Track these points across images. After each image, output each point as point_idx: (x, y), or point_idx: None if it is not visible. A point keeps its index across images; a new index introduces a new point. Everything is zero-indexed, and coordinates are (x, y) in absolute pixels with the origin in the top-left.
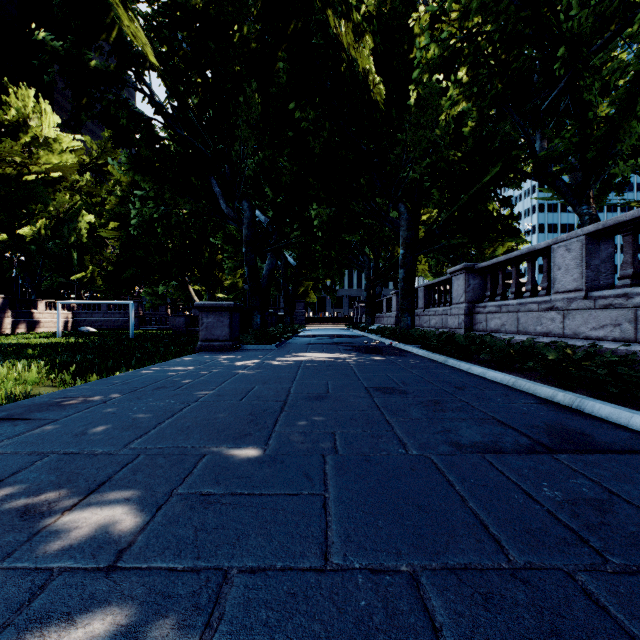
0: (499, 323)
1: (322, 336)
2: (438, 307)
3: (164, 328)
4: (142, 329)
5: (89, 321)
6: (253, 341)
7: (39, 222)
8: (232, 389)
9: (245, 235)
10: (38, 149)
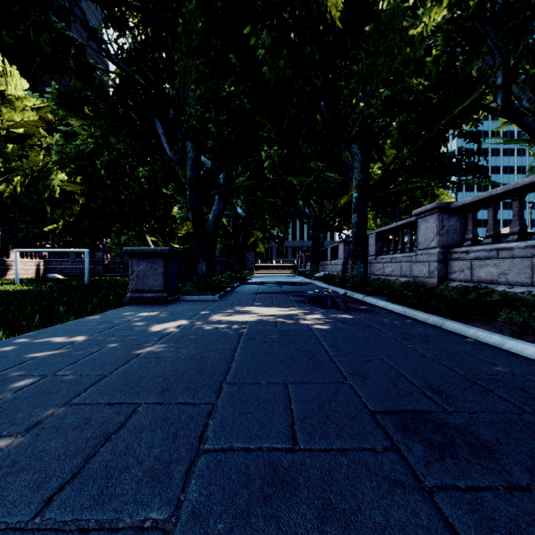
0: (495, 271)
1: (270, 283)
2: (393, 254)
3: (126, 275)
4: (106, 276)
5: (59, 268)
6: (193, 291)
7: (15, 179)
8: (76, 423)
9: (189, 177)
10: (2, 106)
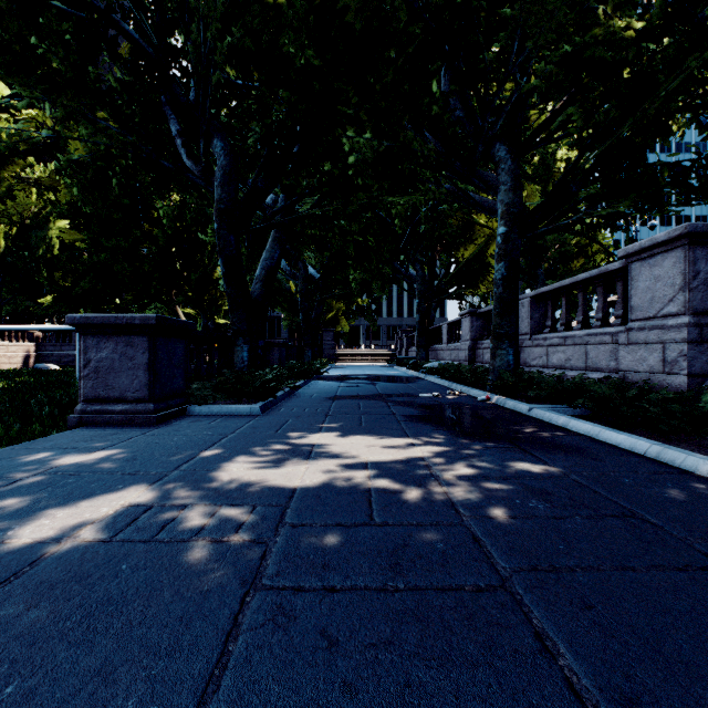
0: None
1: (357, 378)
2: (566, 331)
3: None
4: None
5: (57, 355)
6: (213, 398)
7: None
8: None
9: (216, 199)
10: None
